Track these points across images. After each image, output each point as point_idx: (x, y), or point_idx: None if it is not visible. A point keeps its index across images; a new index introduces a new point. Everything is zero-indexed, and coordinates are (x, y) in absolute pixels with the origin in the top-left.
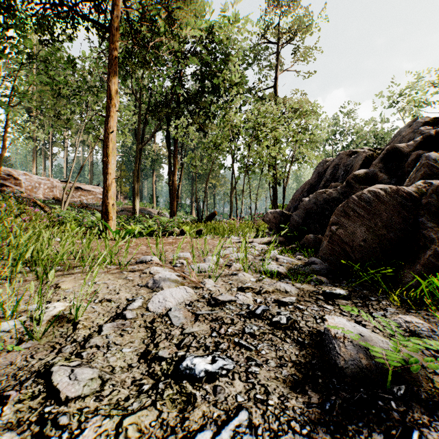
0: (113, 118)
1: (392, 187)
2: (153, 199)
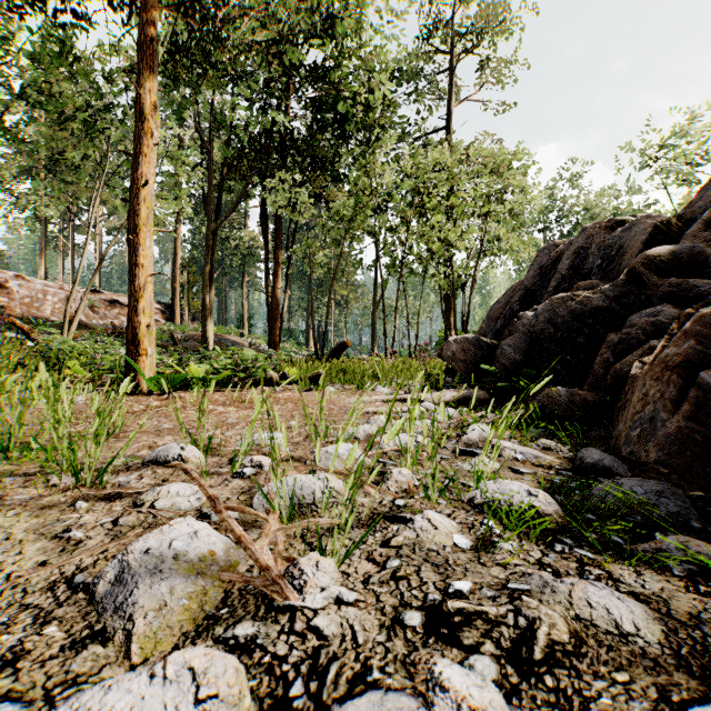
0: (149, 158)
1: None
2: (243, 321)
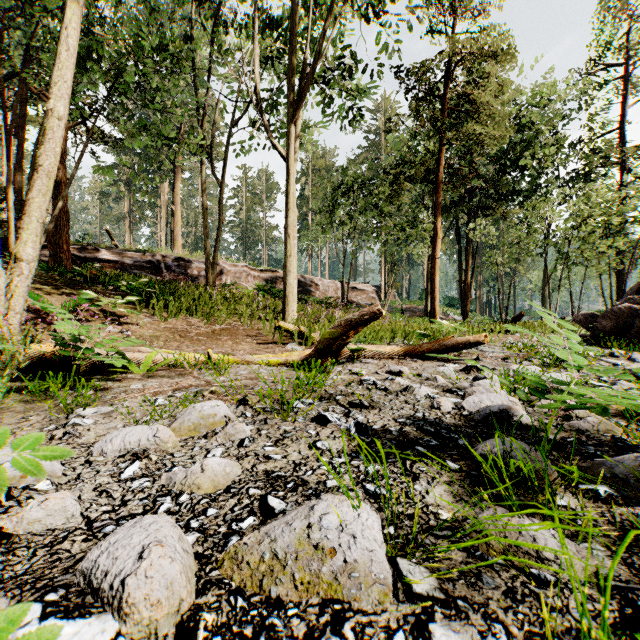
0: (438, 247)
1: (628, 305)
2: None
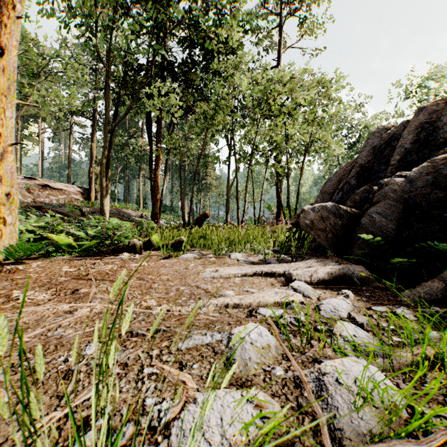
0: (8, 29)
1: None
2: (139, 200)
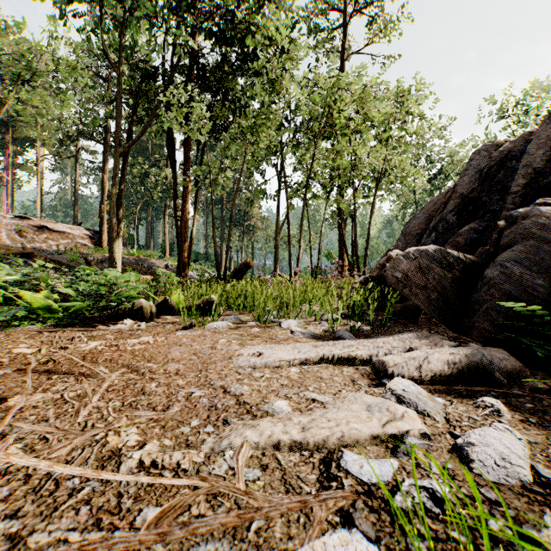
0: None
1: None
2: (165, 246)
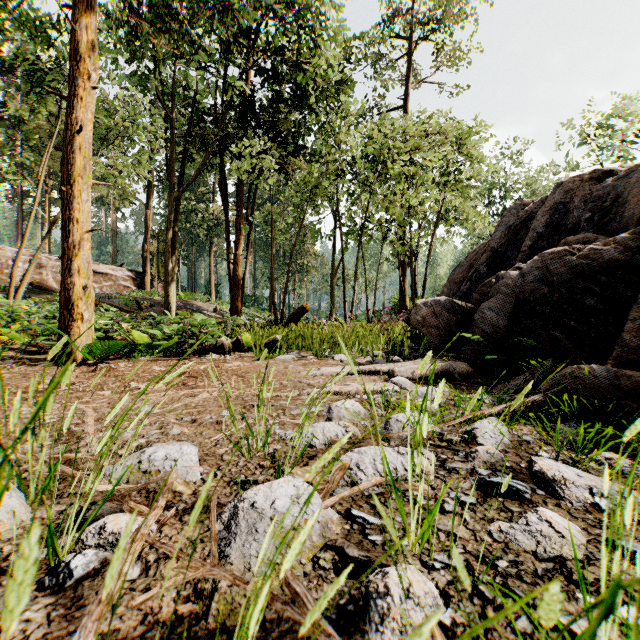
0: (85, 102)
1: None
2: (210, 288)
